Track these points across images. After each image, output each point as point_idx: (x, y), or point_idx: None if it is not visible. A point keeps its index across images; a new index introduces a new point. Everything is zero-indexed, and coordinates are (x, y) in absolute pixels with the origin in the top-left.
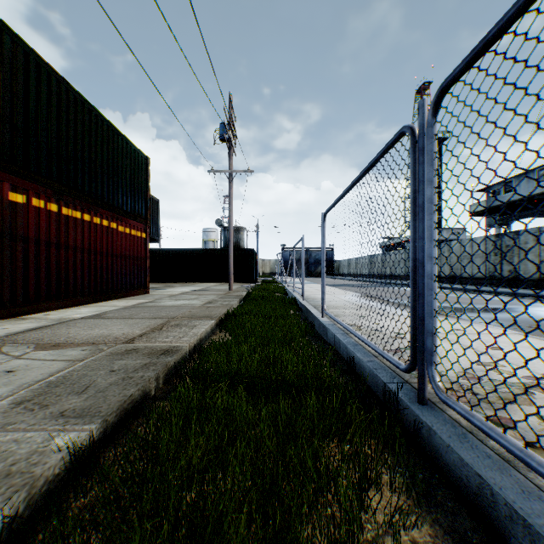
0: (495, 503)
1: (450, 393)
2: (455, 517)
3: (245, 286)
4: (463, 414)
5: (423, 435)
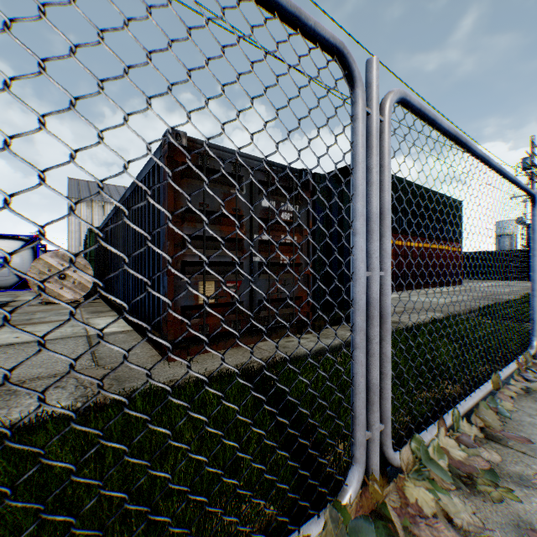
0: None
1: None
2: None
3: None
4: None
5: None
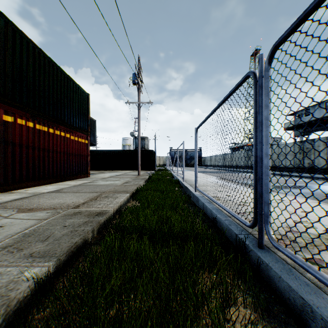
0: (314, 317)
1: (278, 241)
2: (286, 325)
3: (148, 173)
4: (290, 256)
5: (263, 269)
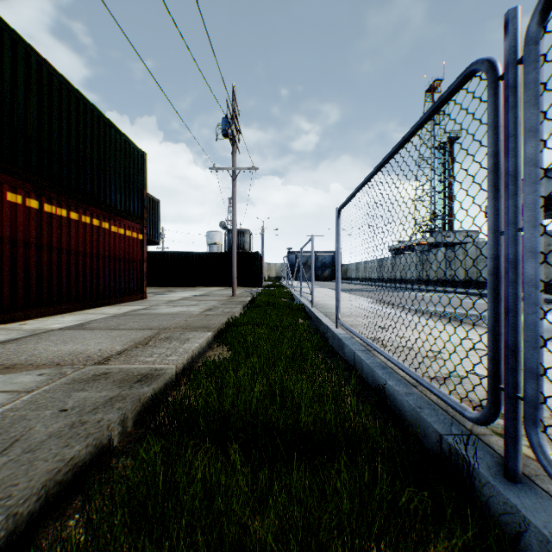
0: None
1: None
2: None
3: (249, 291)
4: None
5: (530, 545)
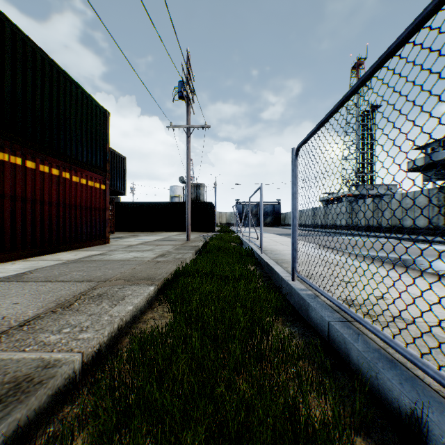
0: None
1: None
2: None
3: (203, 236)
4: None
5: None
